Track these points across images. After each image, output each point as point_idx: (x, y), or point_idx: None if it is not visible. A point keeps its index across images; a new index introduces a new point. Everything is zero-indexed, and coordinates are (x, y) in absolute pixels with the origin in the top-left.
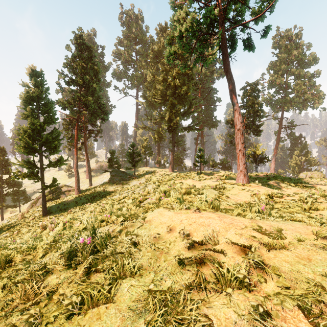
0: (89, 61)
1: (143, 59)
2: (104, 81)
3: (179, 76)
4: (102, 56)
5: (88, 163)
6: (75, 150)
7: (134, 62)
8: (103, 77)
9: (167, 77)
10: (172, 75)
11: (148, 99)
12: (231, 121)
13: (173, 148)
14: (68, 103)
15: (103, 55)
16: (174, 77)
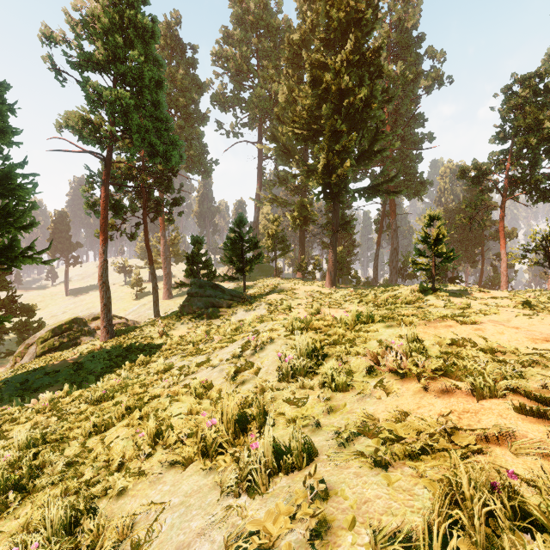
0: (131, 9)
1: (270, 62)
2: (198, 114)
3: (348, 70)
4: (193, 64)
5: (150, 267)
6: (100, 232)
7: (253, 72)
8: (195, 103)
9: (321, 74)
10: (334, 68)
11: (280, 141)
12: (474, 169)
13: (335, 237)
14: (84, 121)
15: (196, 64)
16: (338, 72)
